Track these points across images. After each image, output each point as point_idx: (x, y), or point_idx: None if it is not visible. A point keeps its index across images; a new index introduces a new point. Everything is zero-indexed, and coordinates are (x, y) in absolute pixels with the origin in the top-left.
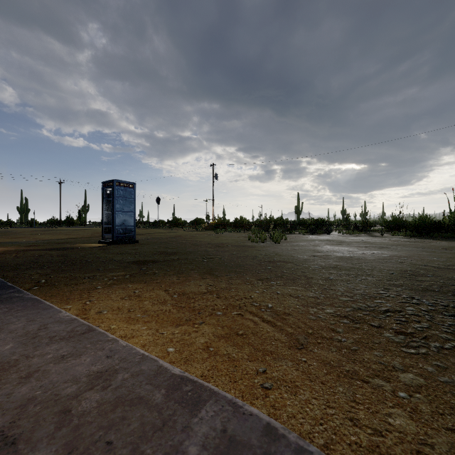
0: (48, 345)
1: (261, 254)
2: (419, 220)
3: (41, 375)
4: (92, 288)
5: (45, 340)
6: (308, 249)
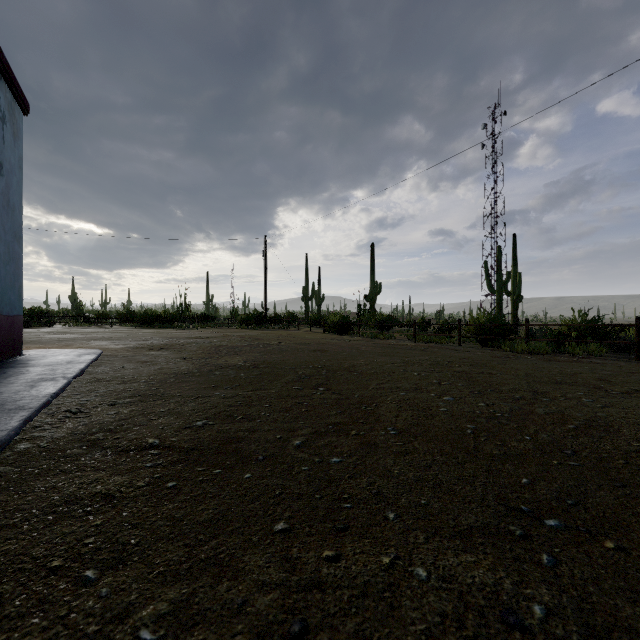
0: None
1: None
2: (144, 313)
3: None
4: None
5: None
6: (34, 337)
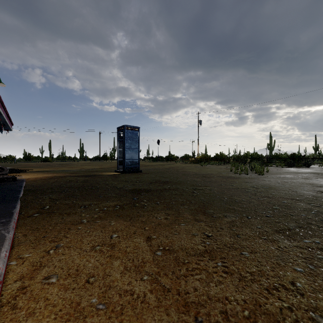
0: None
1: (252, 186)
2: None
3: None
4: (77, 222)
5: None
6: (304, 183)
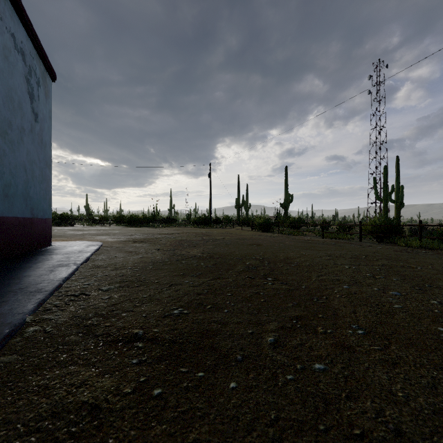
0: None
1: None
2: (130, 217)
3: None
4: None
5: None
6: (61, 233)
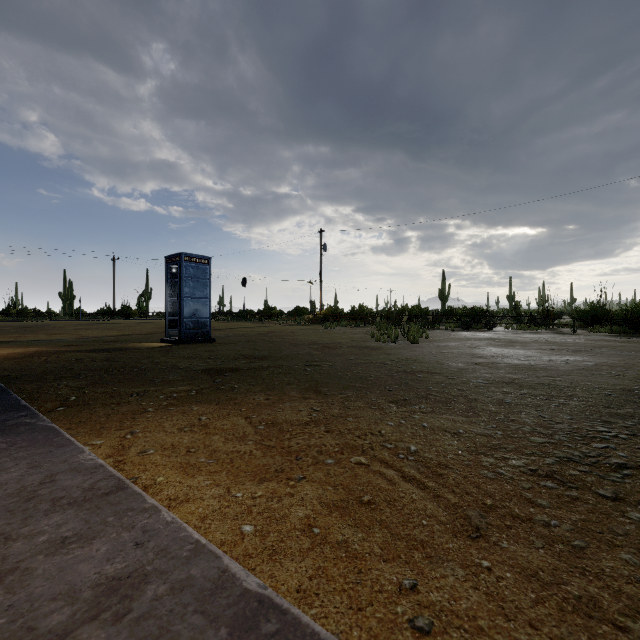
0: (47, 516)
1: (392, 359)
2: (632, 309)
3: (18, 579)
4: (140, 412)
5: (44, 506)
6: (463, 353)
